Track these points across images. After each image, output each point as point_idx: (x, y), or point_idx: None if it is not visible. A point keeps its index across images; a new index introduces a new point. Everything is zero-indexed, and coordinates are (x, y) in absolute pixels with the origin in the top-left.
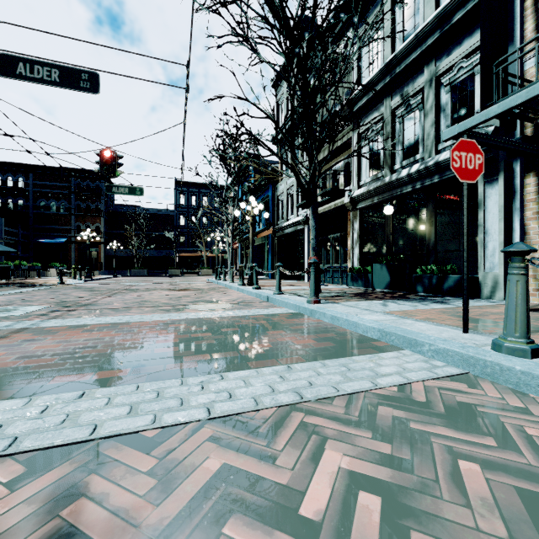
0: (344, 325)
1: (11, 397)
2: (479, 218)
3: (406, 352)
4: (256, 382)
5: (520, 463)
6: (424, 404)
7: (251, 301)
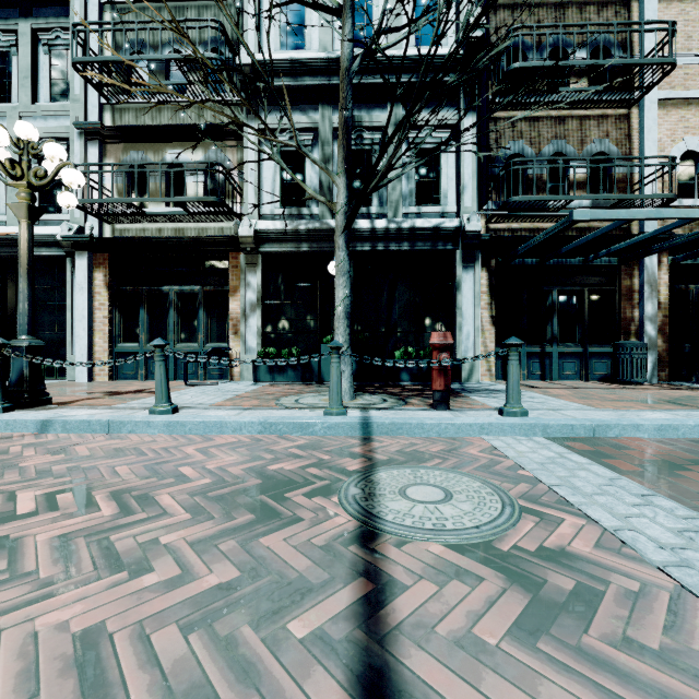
0: (693, 433)
1: None
2: (458, 301)
3: None
4: None
5: None
6: None
7: (350, 445)
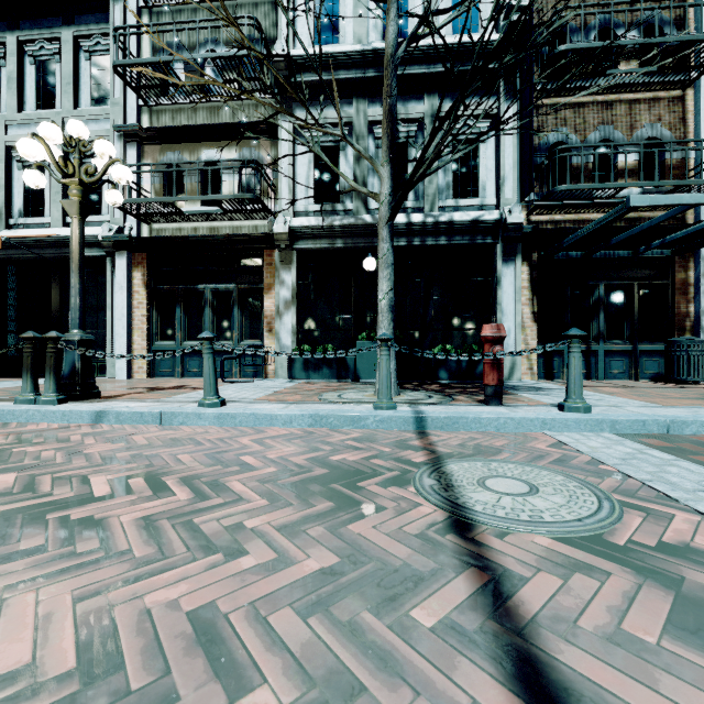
0: None
1: None
2: (498, 296)
3: None
4: None
5: None
6: None
7: (407, 439)
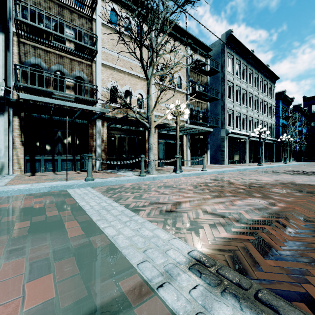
0: (16, 193)
1: (101, 234)
2: None
3: (69, 189)
4: (92, 201)
5: (124, 188)
6: (107, 190)
7: None
